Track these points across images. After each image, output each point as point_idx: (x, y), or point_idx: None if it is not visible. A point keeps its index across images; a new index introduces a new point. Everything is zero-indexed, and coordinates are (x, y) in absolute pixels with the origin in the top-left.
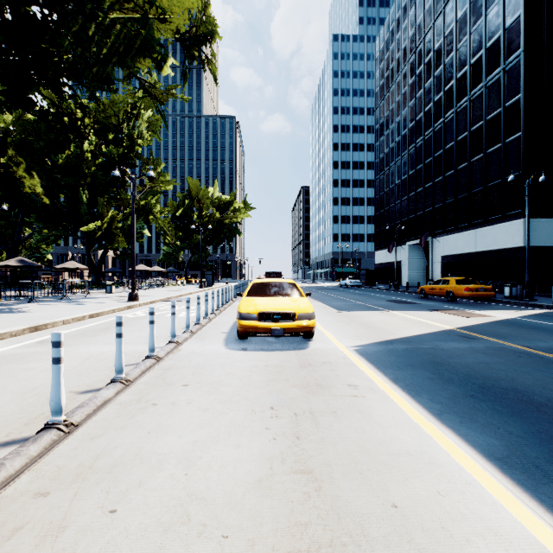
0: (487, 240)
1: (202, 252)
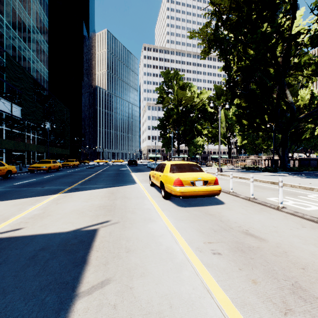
0: None
1: None
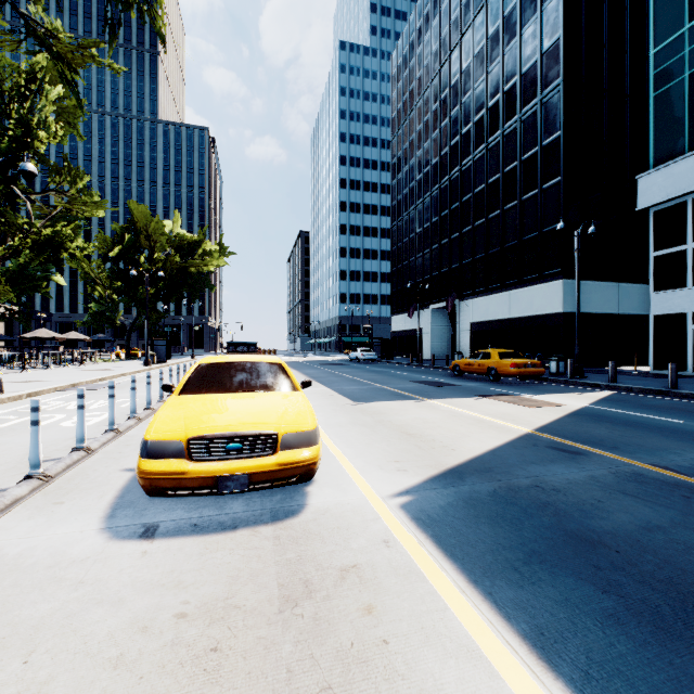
0: (523, 304)
1: (153, 312)
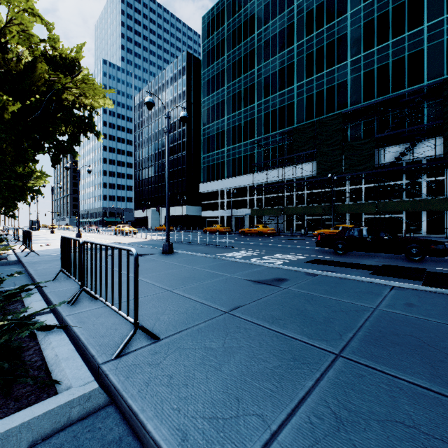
0: (178, 211)
1: (12, 207)
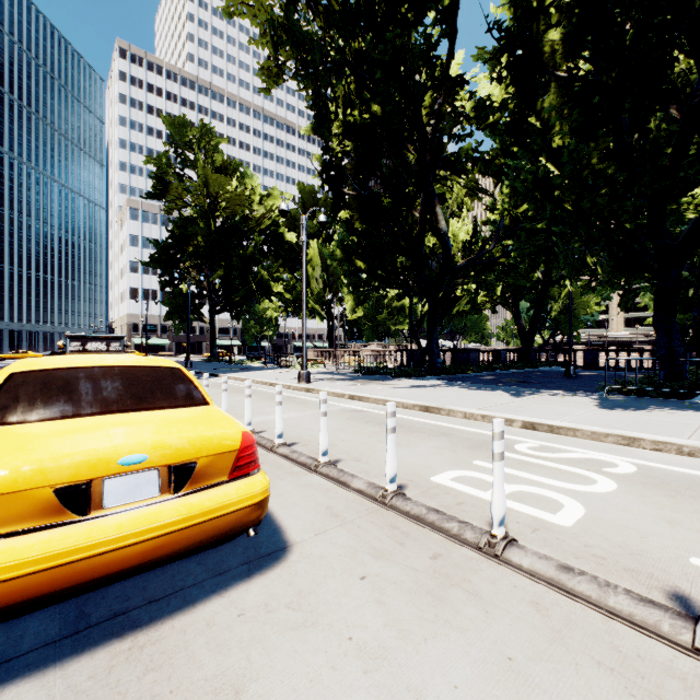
0: None
1: None
